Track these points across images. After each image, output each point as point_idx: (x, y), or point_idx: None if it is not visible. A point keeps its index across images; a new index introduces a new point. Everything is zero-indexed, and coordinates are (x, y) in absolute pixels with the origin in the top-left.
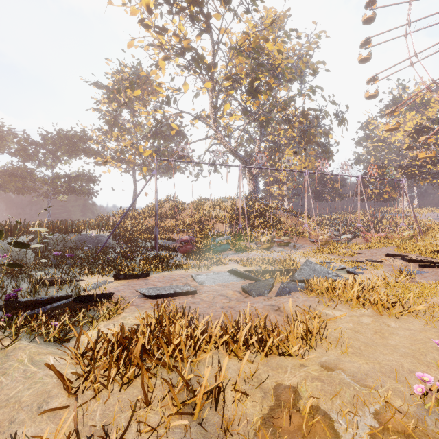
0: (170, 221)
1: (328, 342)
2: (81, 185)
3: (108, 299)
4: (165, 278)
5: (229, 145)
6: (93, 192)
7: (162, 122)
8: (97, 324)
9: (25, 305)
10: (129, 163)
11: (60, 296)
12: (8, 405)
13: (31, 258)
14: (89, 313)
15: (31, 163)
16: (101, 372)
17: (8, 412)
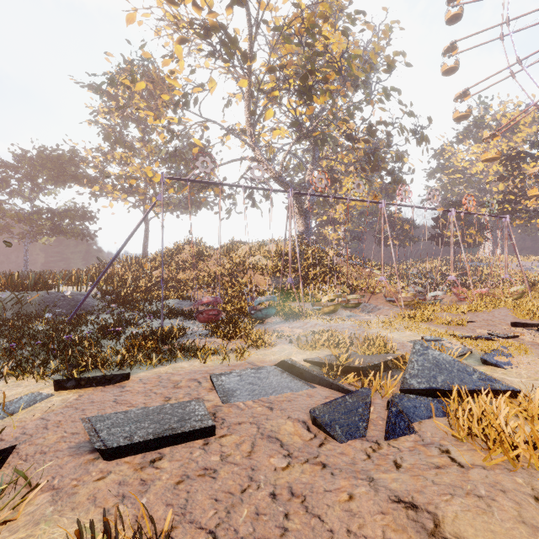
0: (191, 273)
1: None
2: (71, 223)
3: None
4: (160, 381)
5: (272, 168)
6: (89, 233)
7: (179, 134)
8: None
9: None
10: (138, 195)
11: None
12: None
13: None
14: None
15: (2, 193)
16: None
17: None
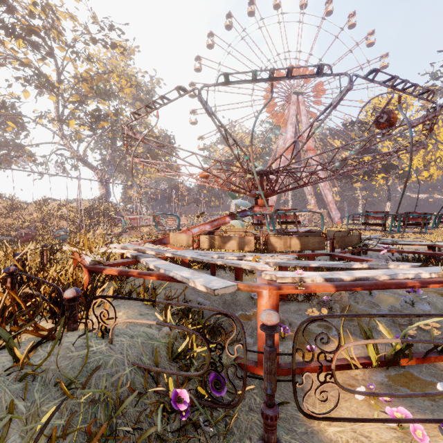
0: (5, 220)
1: None
2: None
3: None
4: None
5: (77, 153)
6: None
7: None
8: None
9: None
10: None
11: None
12: None
13: None
14: None
15: None
16: None
17: None
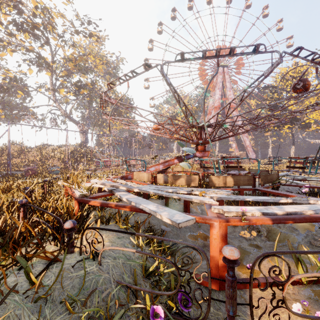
0: (16, 160)
1: None
2: None
3: None
4: None
5: (65, 112)
6: None
7: (9, 89)
8: None
9: None
10: None
11: None
12: None
13: None
14: None
15: None
16: None
17: None
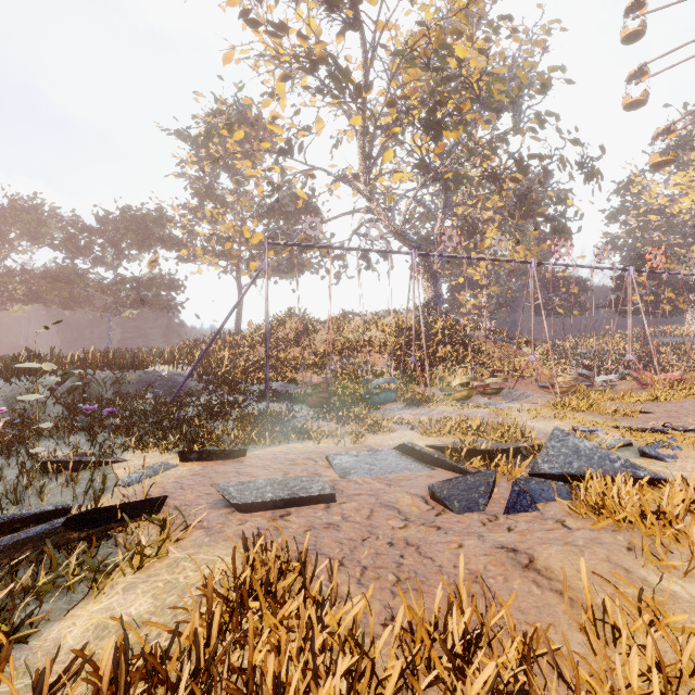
0: (294, 351)
1: None
2: (157, 294)
3: (152, 512)
4: (276, 459)
5: (392, 221)
6: (176, 304)
7: (280, 186)
8: (103, 590)
9: None
10: (231, 258)
11: (40, 512)
12: None
13: (54, 414)
14: (105, 546)
15: (84, 261)
16: None
17: None
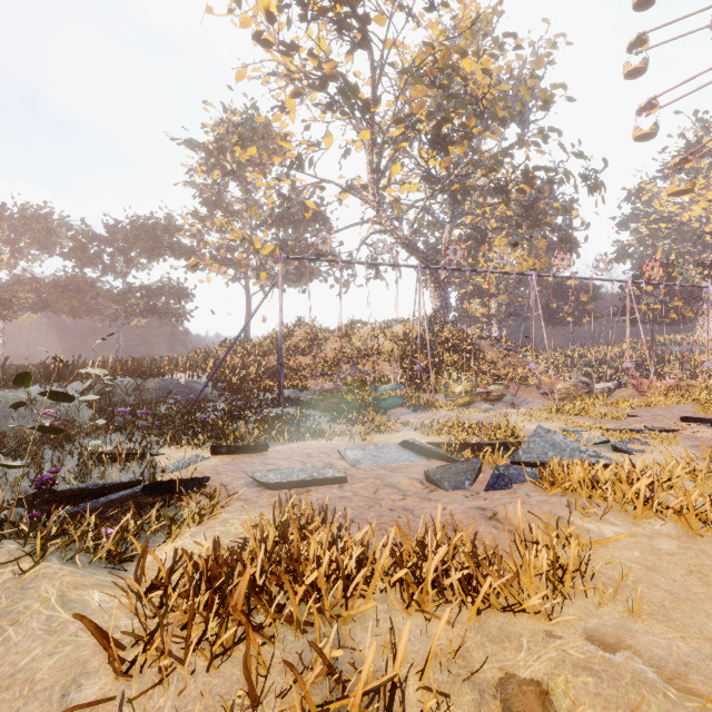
0: (303, 359)
1: (598, 589)
2: (166, 302)
3: (200, 488)
4: (294, 453)
5: (400, 232)
6: (185, 313)
7: (290, 198)
8: (178, 533)
9: (65, 497)
10: (240, 266)
11: (121, 482)
12: (12, 686)
13: (87, 417)
14: (168, 511)
15: (93, 269)
16: (179, 626)
17: (10, 701)
